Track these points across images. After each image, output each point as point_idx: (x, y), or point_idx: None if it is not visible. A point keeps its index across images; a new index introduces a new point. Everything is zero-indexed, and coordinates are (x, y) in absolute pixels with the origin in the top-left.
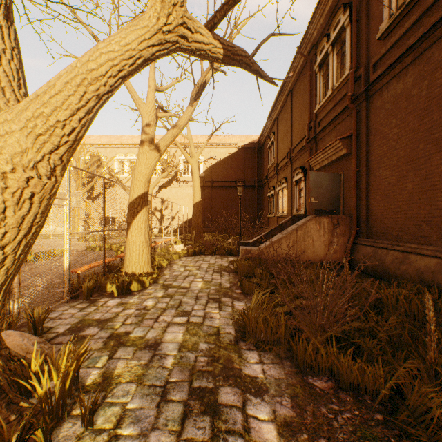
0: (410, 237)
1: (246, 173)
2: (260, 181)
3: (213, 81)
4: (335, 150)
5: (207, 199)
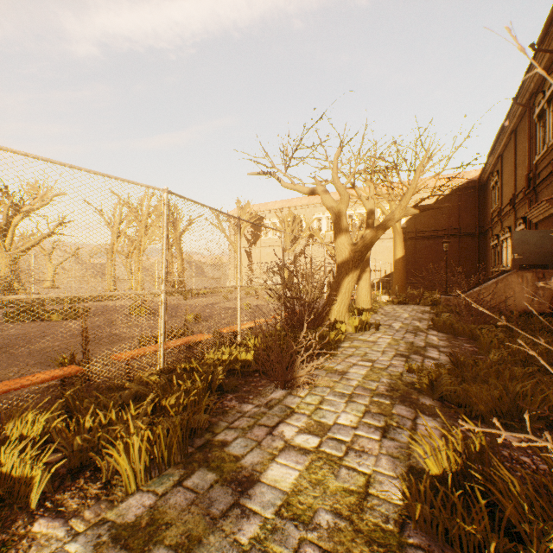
0: None
1: (462, 219)
2: (481, 226)
3: None
4: (545, 208)
5: (409, 252)
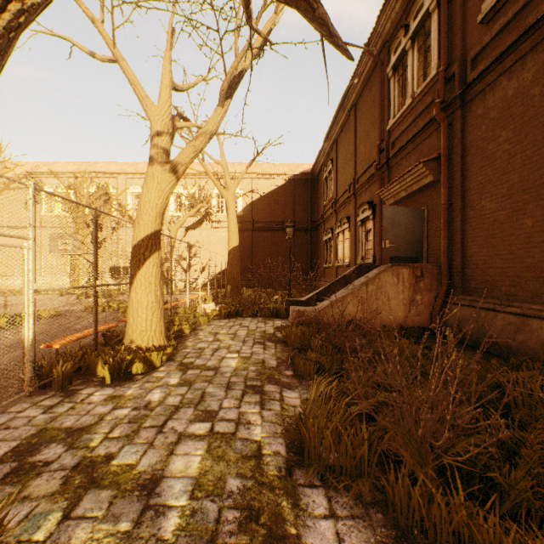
0: (529, 294)
1: (297, 212)
2: (313, 221)
3: (252, 52)
4: (418, 177)
5: (247, 245)
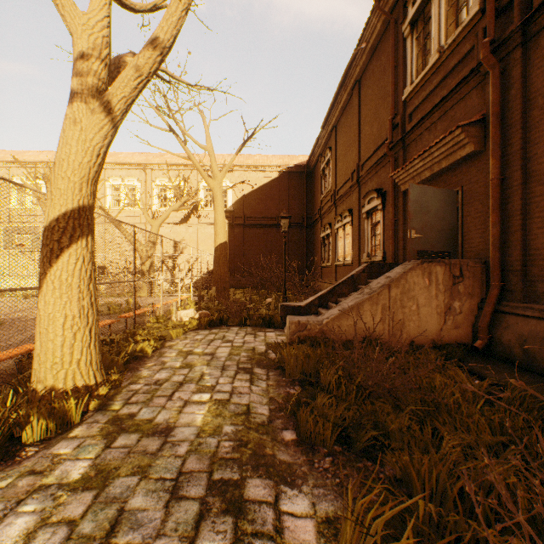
0: None
1: (291, 207)
2: (309, 217)
3: None
4: (451, 148)
5: (238, 242)
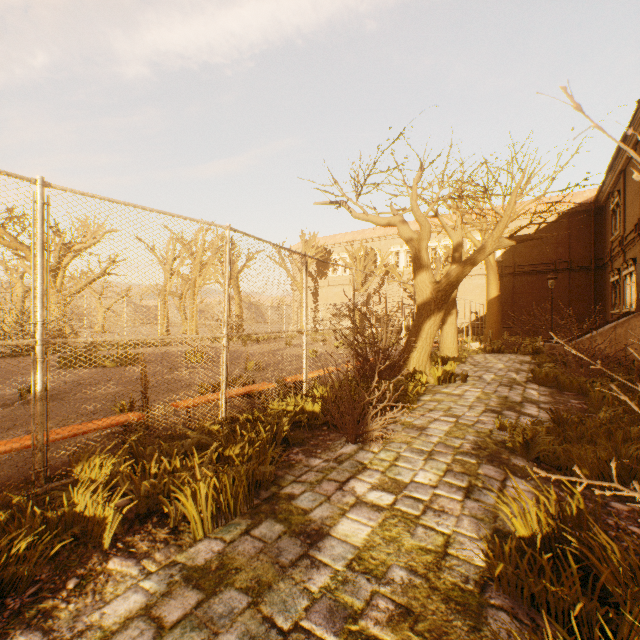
0: None
1: (573, 249)
2: (598, 259)
3: None
4: None
5: (506, 291)
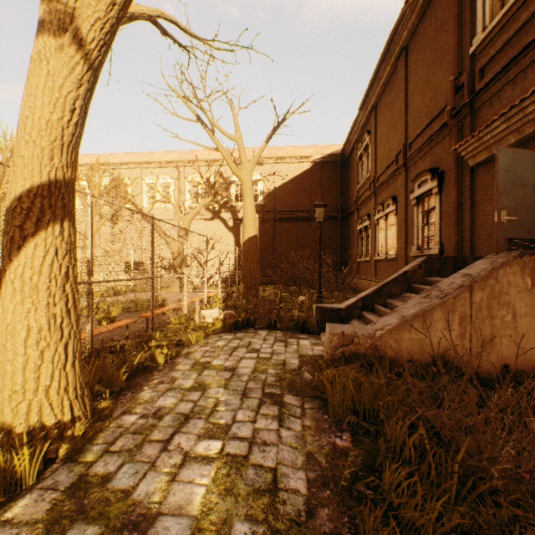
0: None
1: (324, 199)
2: (344, 209)
3: None
4: None
5: (268, 237)
